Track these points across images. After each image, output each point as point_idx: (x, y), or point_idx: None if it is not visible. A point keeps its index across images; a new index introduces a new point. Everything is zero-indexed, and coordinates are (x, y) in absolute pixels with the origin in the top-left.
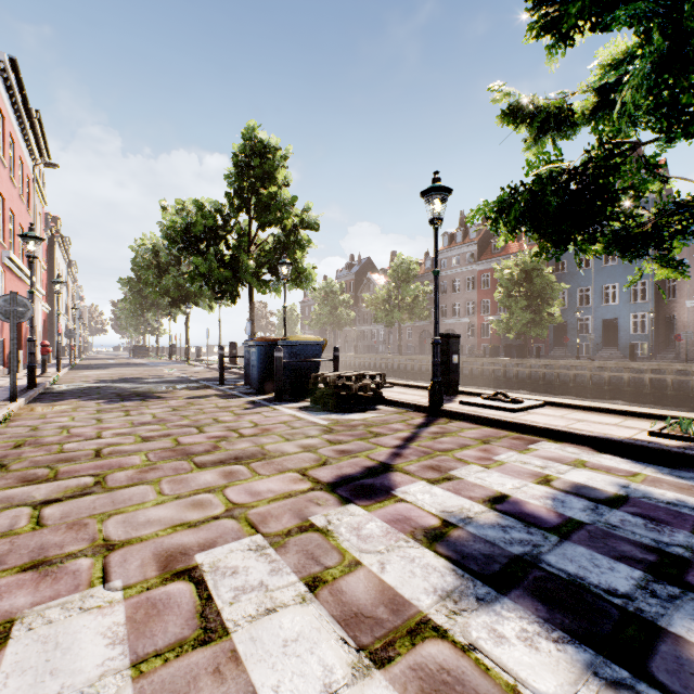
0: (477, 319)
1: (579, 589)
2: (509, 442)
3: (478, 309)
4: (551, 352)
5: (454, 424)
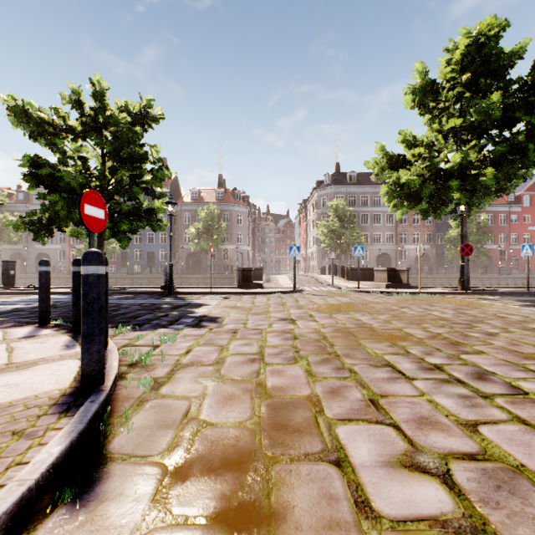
0: (68, 246)
1: (9, 304)
2: (22, 296)
3: (69, 239)
4: (120, 271)
5: (3, 295)
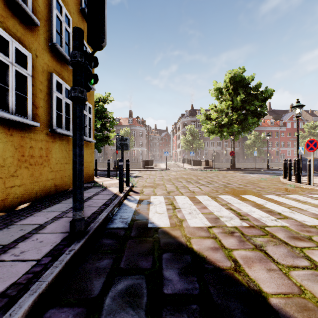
0: None
1: None
2: None
3: None
4: None
5: None
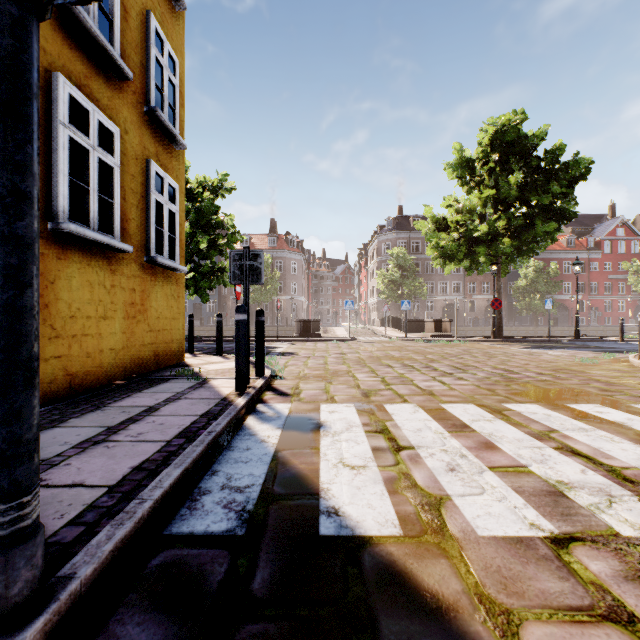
0: None
1: None
2: None
3: None
4: None
5: None
